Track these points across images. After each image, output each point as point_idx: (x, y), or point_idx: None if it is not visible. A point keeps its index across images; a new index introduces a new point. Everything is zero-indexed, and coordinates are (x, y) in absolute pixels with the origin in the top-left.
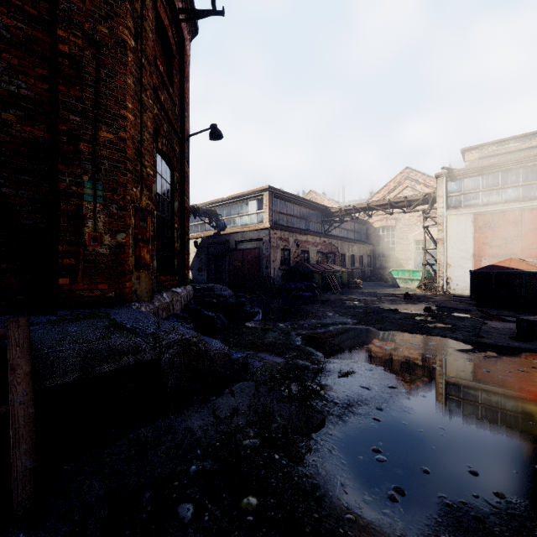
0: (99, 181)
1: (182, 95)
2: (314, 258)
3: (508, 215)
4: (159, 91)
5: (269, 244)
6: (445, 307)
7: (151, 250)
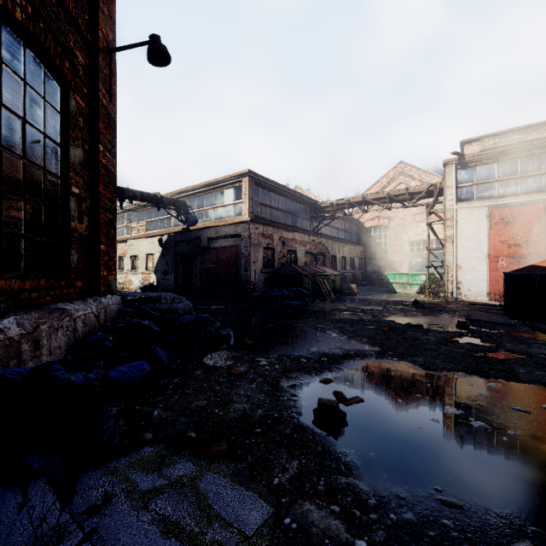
0: None
1: None
2: (302, 259)
3: (530, 208)
4: None
5: (249, 241)
6: (480, 321)
7: None
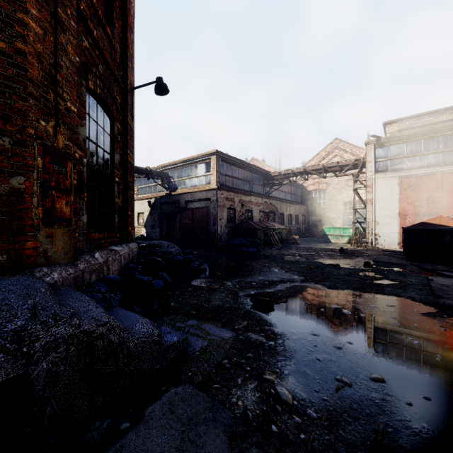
0: None
1: (125, 43)
2: (256, 216)
3: (430, 178)
4: (89, 21)
5: (216, 203)
6: (382, 262)
7: (73, 202)
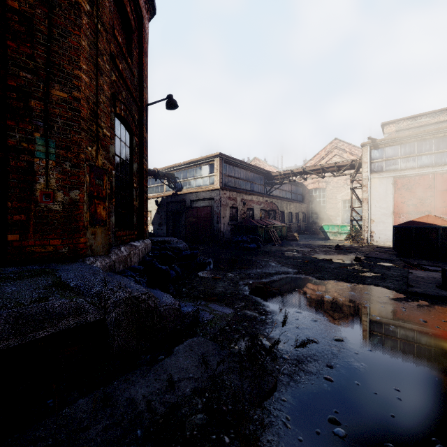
0: (51, 139)
1: (141, 67)
2: (258, 214)
3: (423, 178)
4: (116, 59)
5: (220, 203)
6: (372, 257)
7: (108, 207)
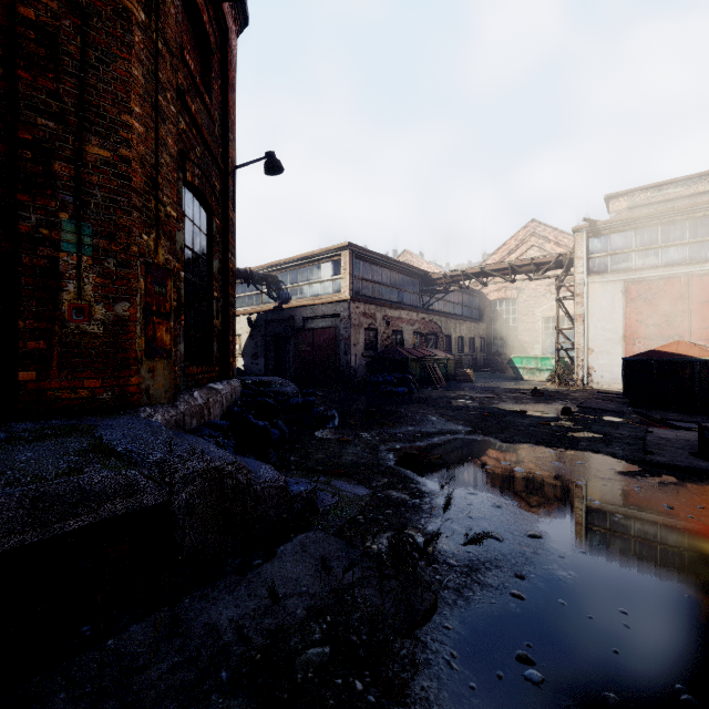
0: (86, 222)
1: (225, 108)
2: (409, 340)
3: (671, 283)
4: (187, 96)
5: (349, 322)
6: (590, 408)
7: (173, 328)
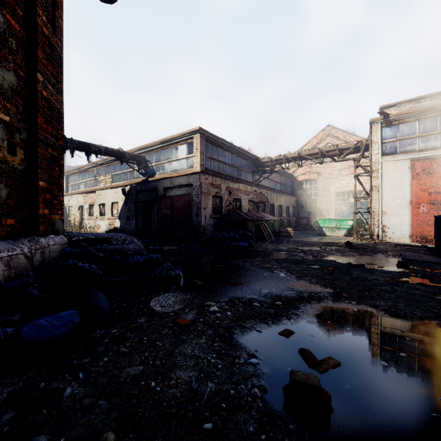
0: None
1: None
2: (245, 206)
3: None
4: None
5: (200, 190)
6: (417, 260)
7: None
